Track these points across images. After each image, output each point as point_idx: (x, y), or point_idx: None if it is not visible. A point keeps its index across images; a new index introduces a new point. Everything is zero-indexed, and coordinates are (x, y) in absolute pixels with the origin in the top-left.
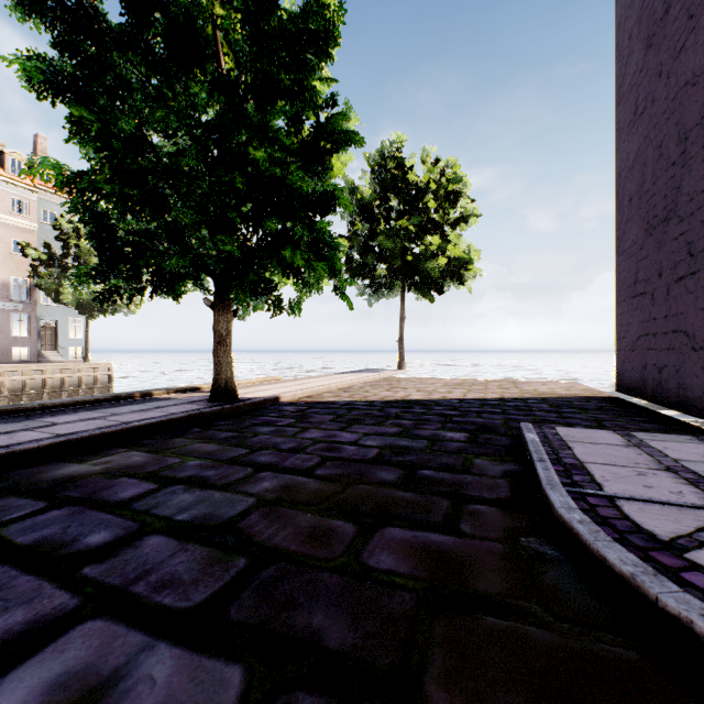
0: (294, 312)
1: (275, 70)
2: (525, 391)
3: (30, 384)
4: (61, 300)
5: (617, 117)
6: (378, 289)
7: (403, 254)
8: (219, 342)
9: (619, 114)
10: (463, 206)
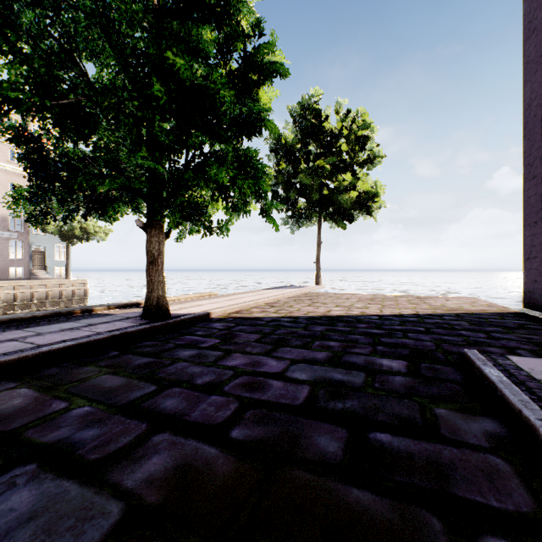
0: (222, 233)
1: None
2: (434, 306)
3: (20, 296)
4: (46, 230)
5: (526, 51)
6: (299, 219)
7: (320, 189)
8: (151, 262)
9: (529, 48)
10: (370, 149)
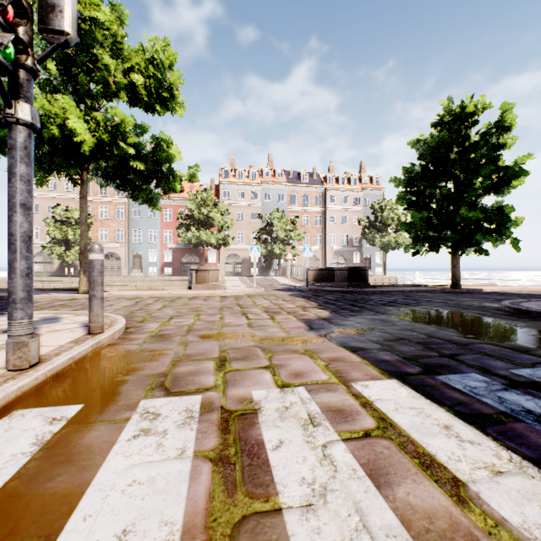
0: (486, 255)
1: (472, 175)
2: None
3: None
4: (373, 244)
5: None
6: None
7: None
8: (453, 267)
9: None
10: None
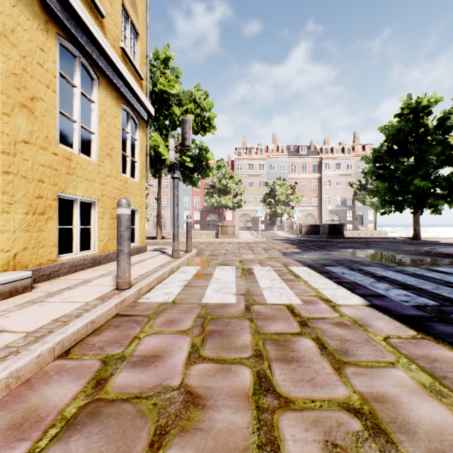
0: (439, 214)
1: (425, 154)
2: None
3: None
4: (364, 204)
5: None
6: None
7: None
8: (414, 223)
9: None
10: None
